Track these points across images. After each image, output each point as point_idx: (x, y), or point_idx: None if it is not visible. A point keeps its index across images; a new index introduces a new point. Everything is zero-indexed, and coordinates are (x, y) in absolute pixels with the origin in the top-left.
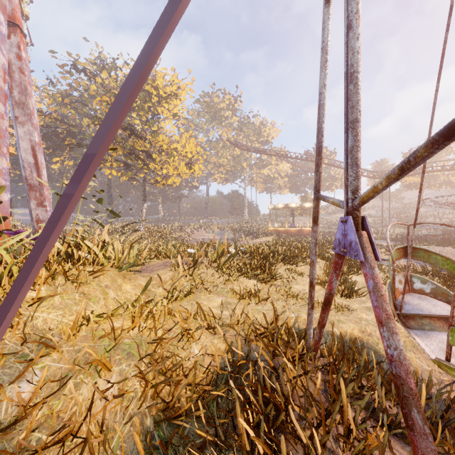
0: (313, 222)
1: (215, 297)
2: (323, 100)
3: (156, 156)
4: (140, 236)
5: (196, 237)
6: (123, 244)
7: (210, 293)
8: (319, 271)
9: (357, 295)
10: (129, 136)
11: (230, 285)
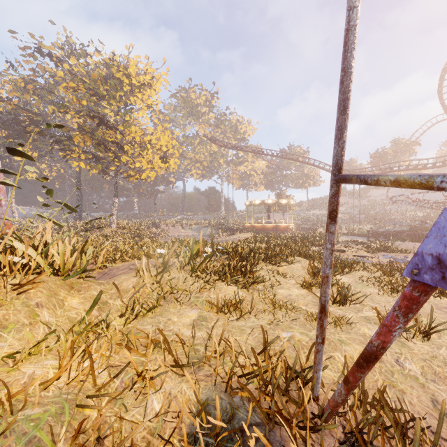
0: (329, 219)
1: (187, 310)
2: (355, 20)
3: (128, 147)
4: (111, 233)
5: (172, 233)
6: (82, 243)
7: (181, 306)
8: (302, 271)
9: (349, 301)
10: (97, 125)
11: (206, 293)
